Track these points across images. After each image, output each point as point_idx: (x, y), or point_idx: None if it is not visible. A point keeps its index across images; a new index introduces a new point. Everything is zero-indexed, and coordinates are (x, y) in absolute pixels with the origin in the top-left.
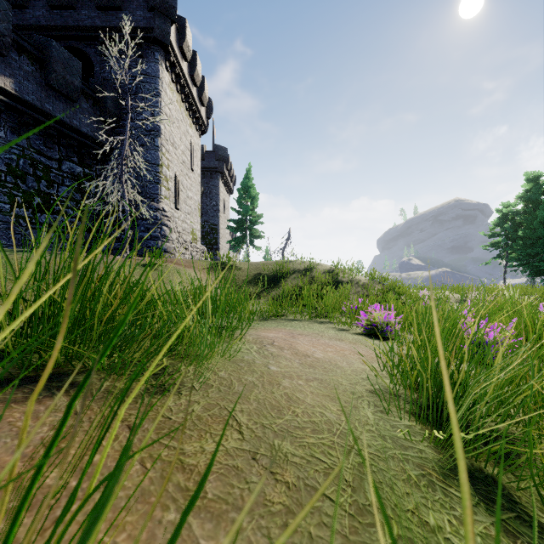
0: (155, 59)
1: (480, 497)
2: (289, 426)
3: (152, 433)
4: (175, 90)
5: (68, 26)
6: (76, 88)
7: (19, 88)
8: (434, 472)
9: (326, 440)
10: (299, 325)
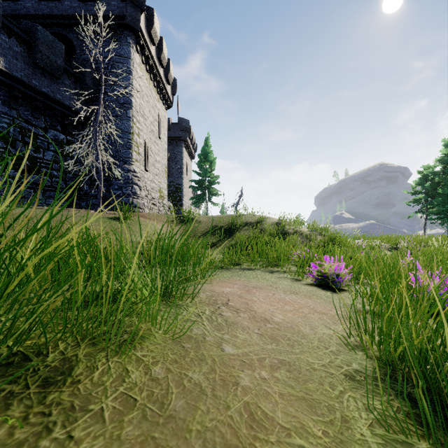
0: (128, 42)
1: None
2: None
3: None
4: (145, 70)
5: (53, 15)
6: (59, 67)
7: (9, 66)
8: None
9: None
10: (253, 275)
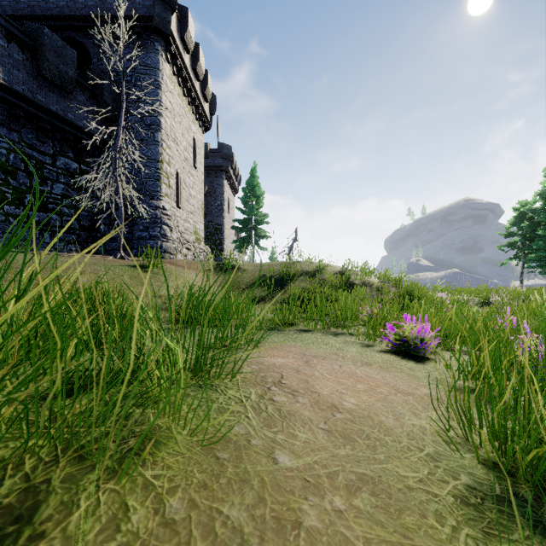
0: (155, 49)
1: None
2: None
3: None
4: (177, 83)
5: (64, 16)
6: (70, 79)
7: (9, 78)
8: None
9: None
10: (311, 339)
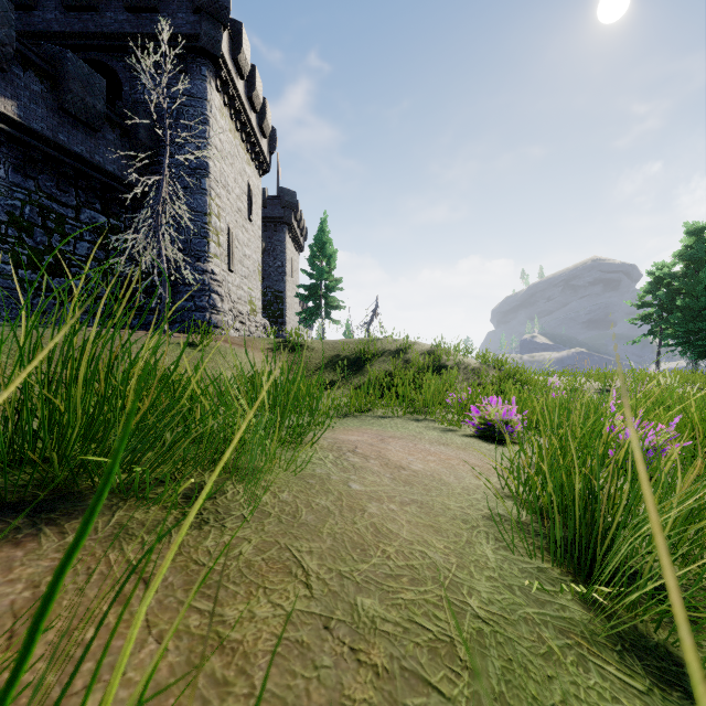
0: (202, 75)
1: (652, 679)
2: (377, 574)
3: (179, 590)
4: (228, 116)
5: (88, 33)
6: (98, 114)
7: (25, 114)
8: (585, 640)
9: (431, 595)
10: (390, 424)
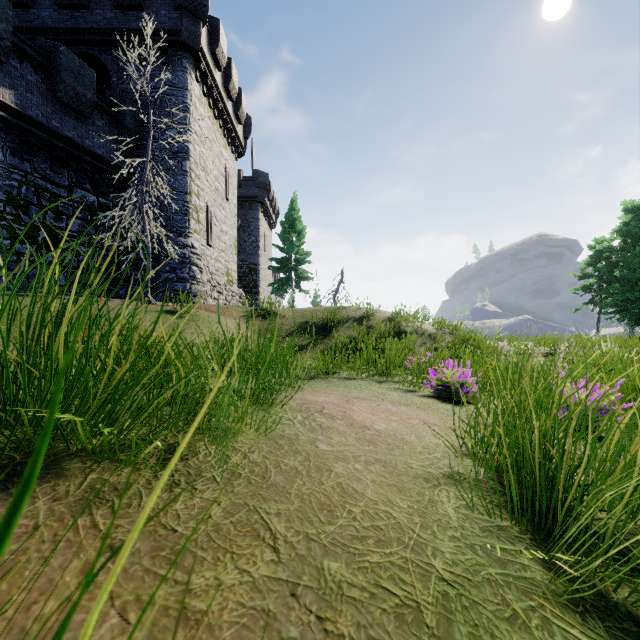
0: (183, 67)
1: None
2: (344, 535)
3: (145, 556)
4: (207, 104)
5: (80, 29)
6: (88, 102)
7: (21, 102)
8: (547, 601)
9: (396, 557)
10: (354, 386)
